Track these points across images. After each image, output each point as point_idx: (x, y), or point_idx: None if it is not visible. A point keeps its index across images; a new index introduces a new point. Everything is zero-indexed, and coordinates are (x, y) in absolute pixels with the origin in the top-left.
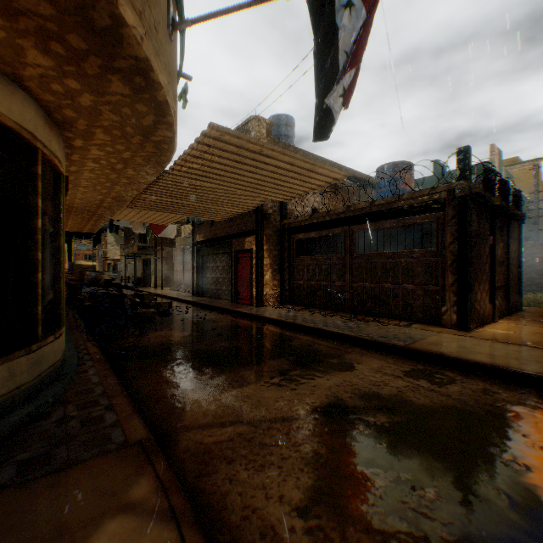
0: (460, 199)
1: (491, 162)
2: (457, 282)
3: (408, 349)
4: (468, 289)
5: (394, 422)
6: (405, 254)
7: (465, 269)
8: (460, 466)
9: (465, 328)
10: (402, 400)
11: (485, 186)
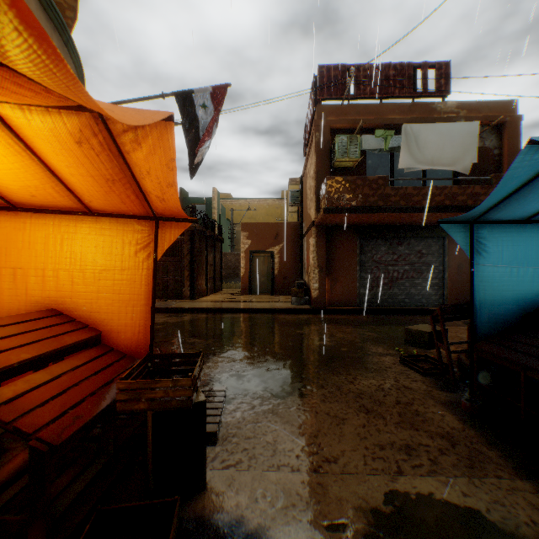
0: (191, 232)
1: (214, 198)
2: (190, 274)
3: (167, 308)
4: (195, 278)
5: (165, 326)
6: (164, 259)
7: (194, 268)
8: (185, 328)
9: (194, 298)
10: (167, 322)
11: (204, 224)
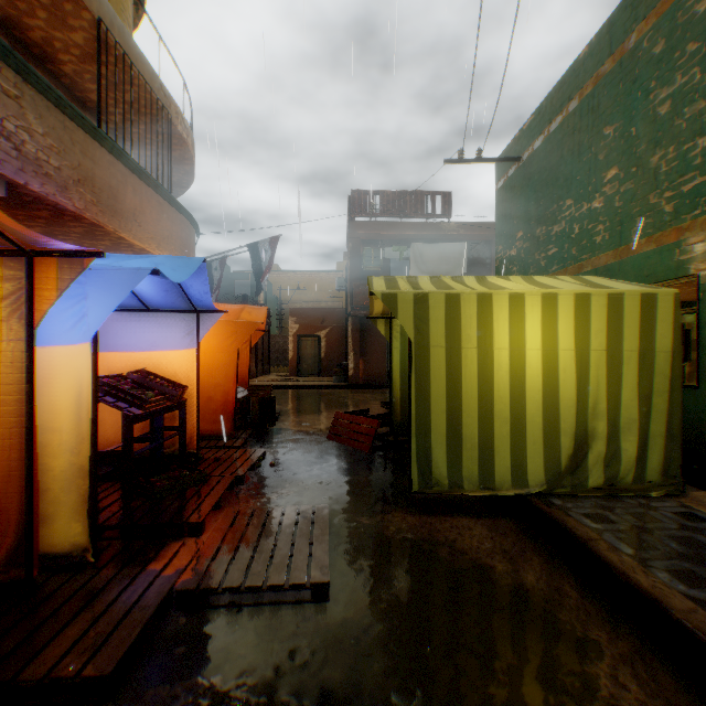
0: None
1: None
2: None
3: None
4: None
5: None
6: None
7: None
8: None
9: None
10: None
11: None
